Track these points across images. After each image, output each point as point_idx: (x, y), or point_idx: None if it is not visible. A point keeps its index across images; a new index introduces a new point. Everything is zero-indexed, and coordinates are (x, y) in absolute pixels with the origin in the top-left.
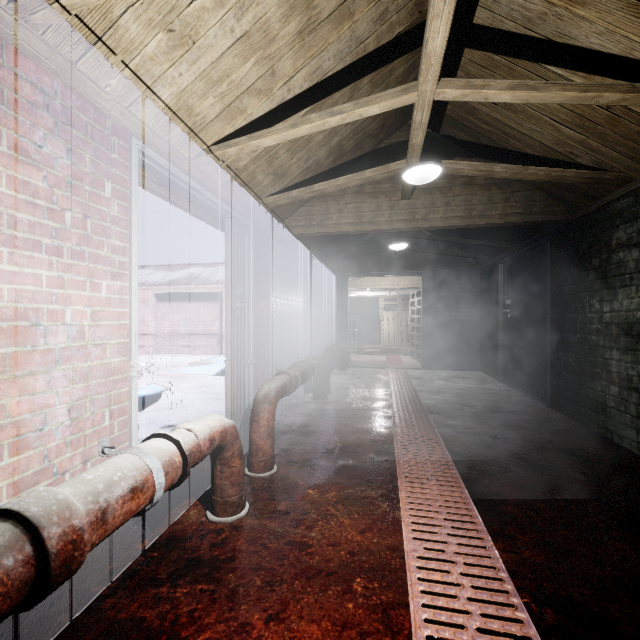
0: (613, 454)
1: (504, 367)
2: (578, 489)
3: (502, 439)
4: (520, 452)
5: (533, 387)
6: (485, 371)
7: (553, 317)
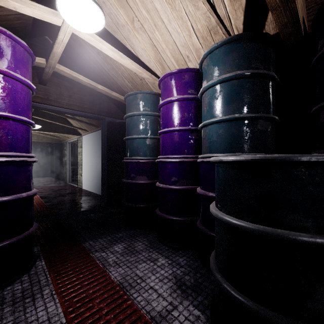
0: (62, 183)
1: (55, 174)
2: (50, 185)
3: (43, 184)
4: (45, 184)
5: (59, 177)
6: (51, 176)
7: (60, 161)
